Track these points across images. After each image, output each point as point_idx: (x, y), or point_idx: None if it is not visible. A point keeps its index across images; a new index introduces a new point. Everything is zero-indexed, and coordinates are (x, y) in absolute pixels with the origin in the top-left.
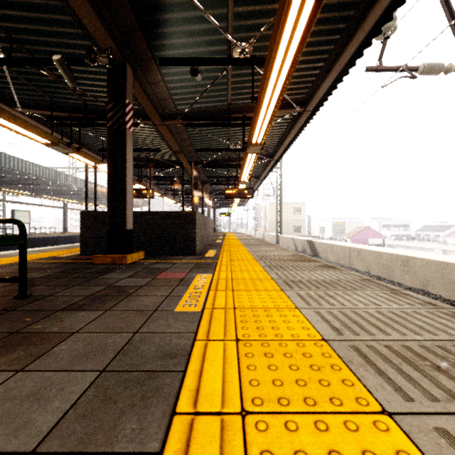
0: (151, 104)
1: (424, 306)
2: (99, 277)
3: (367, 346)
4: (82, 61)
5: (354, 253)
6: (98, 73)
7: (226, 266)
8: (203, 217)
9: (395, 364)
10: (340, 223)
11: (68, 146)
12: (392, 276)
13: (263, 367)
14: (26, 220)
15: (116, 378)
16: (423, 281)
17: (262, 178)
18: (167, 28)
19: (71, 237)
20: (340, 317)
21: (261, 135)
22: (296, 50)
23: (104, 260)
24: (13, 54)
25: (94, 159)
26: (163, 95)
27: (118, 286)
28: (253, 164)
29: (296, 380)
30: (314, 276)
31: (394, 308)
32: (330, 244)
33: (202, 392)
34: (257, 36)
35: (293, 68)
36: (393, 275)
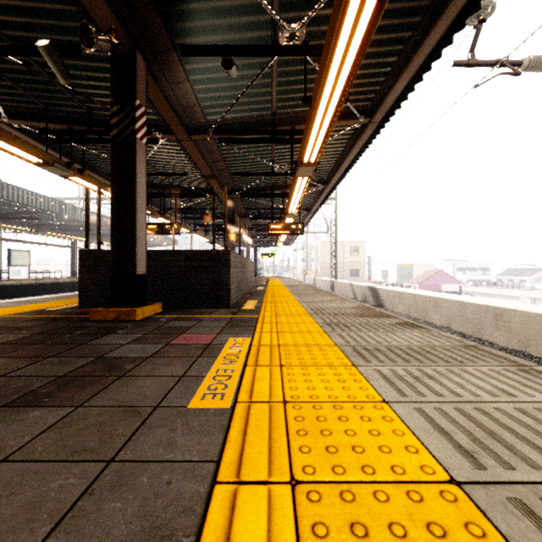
0: (172, 112)
1: None
2: (91, 342)
3: None
4: (77, 49)
5: (429, 303)
6: (103, 70)
7: (270, 325)
8: (241, 258)
9: None
10: (406, 266)
11: (67, 167)
12: (481, 332)
13: None
14: (26, 261)
15: None
16: (522, 340)
17: (314, 211)
18: (191, 4)
19: None
20: (461, 422)
21: (315, 151)
22: (369, 21)
23: (106, 316)
24: None
25: (103, 185)
26: (189, 100)
27: (112, 358)
28: (304, 191)
29: None
30: (395, 340)
31: (540, 401)
32: (399, 291)
33: None
34: (312, 13)
35: (364, 49)
36: (481, 332)
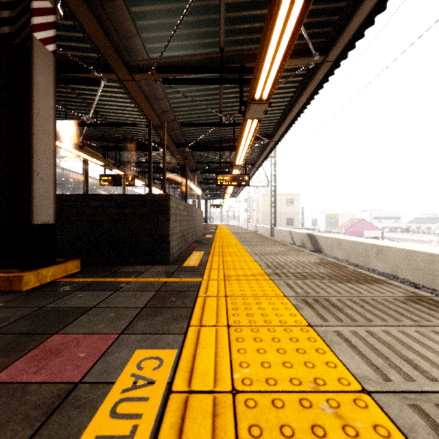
0: (105, 37)
1: None
2: None
3: None
4: None
5: (372, 250)
6: None
7: (216, 302)
8: (186, 205)
9: None
10: (333, 215)
11: None
12: (434, 282)
13: None
14: None
15: None
16: None
17: (258, 165)
18: None
19: None
20: None
21: (269, 81)
22: None
23: None
24: None
25: None
26: (126, 27)
27: None
28: (252, 138)
29: None
30: None
31: None
32: (338, 238)
33: None
34: None
35: None
36: (435, 282)
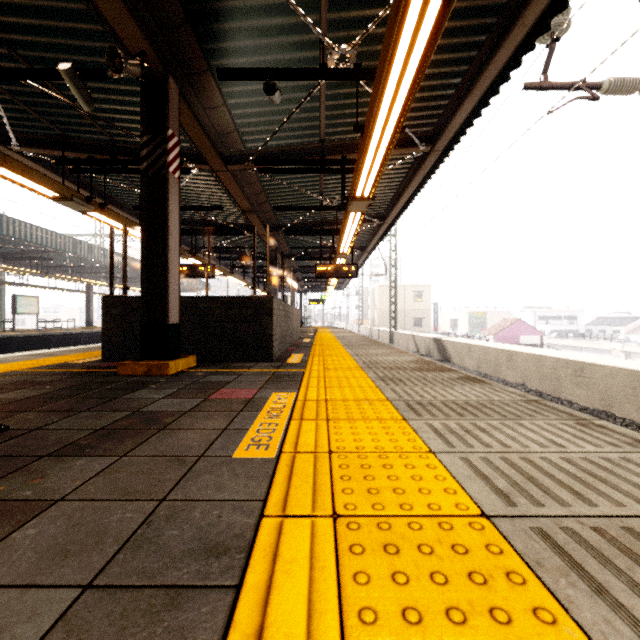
0: (207, 140)
1: (636, 447)
2: (123, 397)
3: (562, 529)
4: (103, 73)
5: (502, 357)
6: (129, 93)
7: (317, 379)
8: (284, 305)
9: (622, 569)
10: (479, 314)
11: (87, 202)
12: (559, 390)
13: (383, 578)
14: (33, 309)
15: (110, 604)
16: (605, 398)
17: (370, 250)
18: (229, 23)
19: (97, 333)
20: (504, 469)
21: (369, 184)
22: (425, 49)
23: (135, 369)
24: (2, 64)
25: (127, 221)
26: (226, 126)
27: (148, 413)
28: (357, 228)
29: (446, 609)
30: (452, 394)
31: (588, 451)
32: (468, 344)
33: (268, 639)
34: (364, 34)
35: (420, 78)
36: (560, 389)
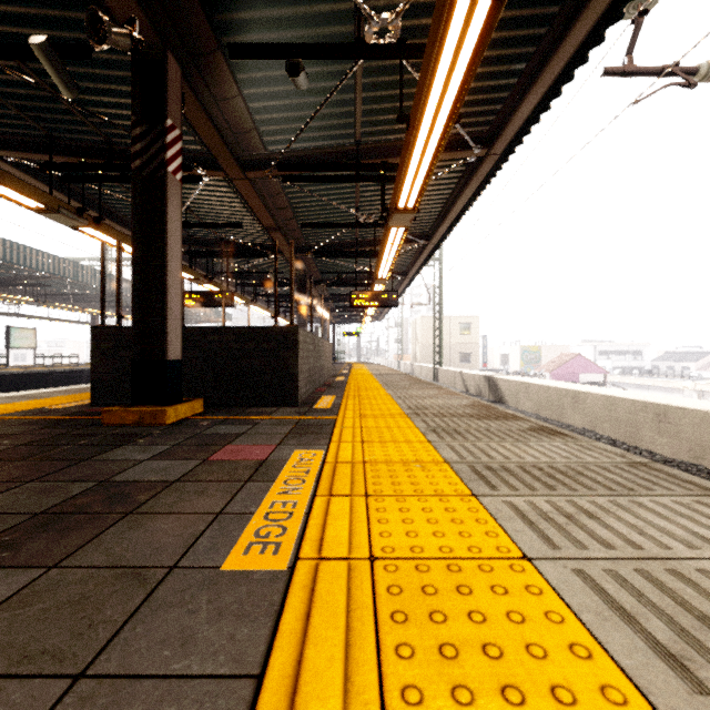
0: (219, 138)
1: None
2: (96, 457)
3: None
4: (87, 50)
5: (567, 398)
6: (124, 81)
7: (352, 431)
8: (313, 337)
9: None
10: (533, 348)
11: (79, 215)
12: (637, 438)
13: None
14: (30, 343)
15: None
16: (695, 448)
17: (412, 275)
18: None
19: None
20: (652, 596)
21: (414, 192)
22: (493, 1)
23: (124, 418)
24: None
25: (129, 239)
26: (243, 123)
27: (121, 483)
28: (399, 248)
29: None
30: (529, 454)
31: None
32: (525, 382)
33: None
34: None
35: (485, 43)
36: (638, 437)
